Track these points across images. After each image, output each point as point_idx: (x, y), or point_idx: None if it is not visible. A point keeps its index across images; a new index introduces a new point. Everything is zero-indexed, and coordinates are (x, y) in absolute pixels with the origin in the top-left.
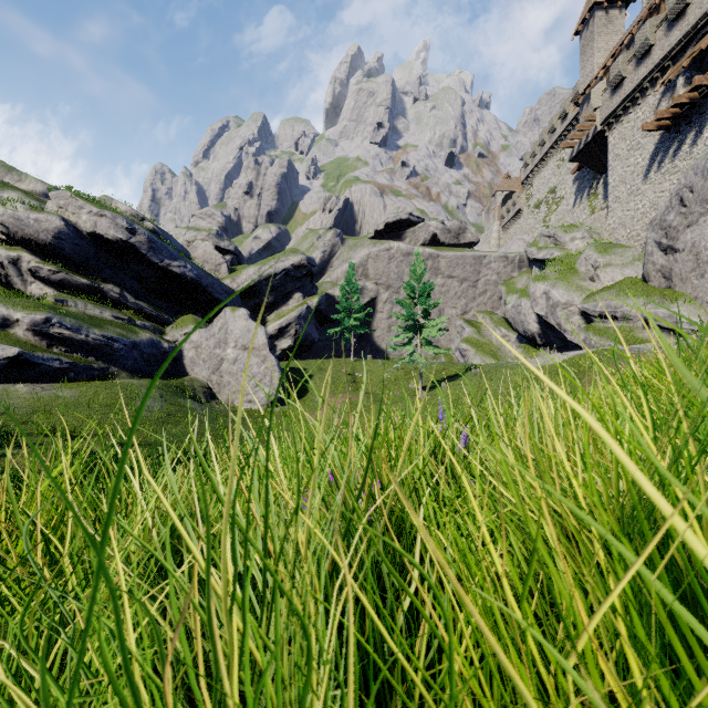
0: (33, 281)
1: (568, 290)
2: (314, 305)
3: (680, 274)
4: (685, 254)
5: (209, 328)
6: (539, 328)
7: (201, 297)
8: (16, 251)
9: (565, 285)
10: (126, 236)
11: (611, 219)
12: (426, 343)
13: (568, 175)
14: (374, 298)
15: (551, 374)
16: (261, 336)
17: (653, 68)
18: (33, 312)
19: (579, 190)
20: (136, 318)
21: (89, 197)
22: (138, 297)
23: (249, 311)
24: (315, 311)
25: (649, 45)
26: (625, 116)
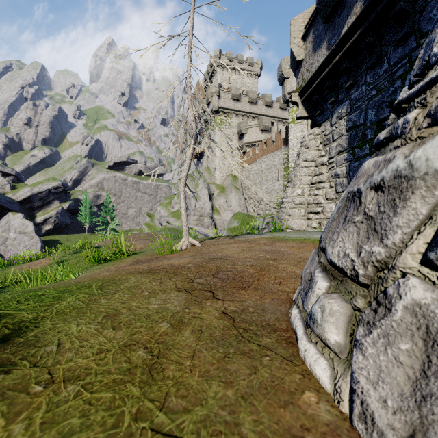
0: None
1: (165, 211)
2: (66, 207)
3: None
4: None
5: None
6: None
7: None
8: None
9: (165, 209)
10: None
11: None
12: (111, 230)
13: None
14: None
15: None
16: (31, 227)
17: None
18: None
19: None
20: None
21: None
22: None
23: (25, 210)
24: (67, 210)
25: None
26: None
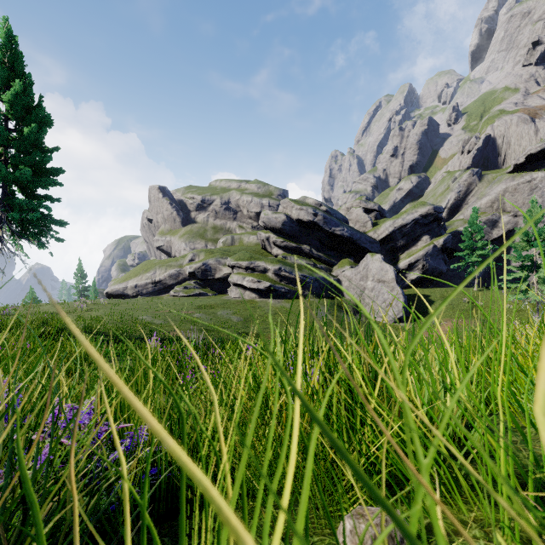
0: (274, 247)
1: None
2: (440, 244)
3: None
4: None
5: (357, 267)
6: None
7: (353, 246)
8: (268, 233)
9: None
10: (312, 218)
11: None
12: (543, 282)
13: None
14: (511, 229)
15: None
16: (390, 273)
17: None
18: (274, 265)
19: None
20: (317, 263)
21: (296, 200)
22: (318, 250)
23: (386, 252)
24: (441, 249)
25: None
26: None
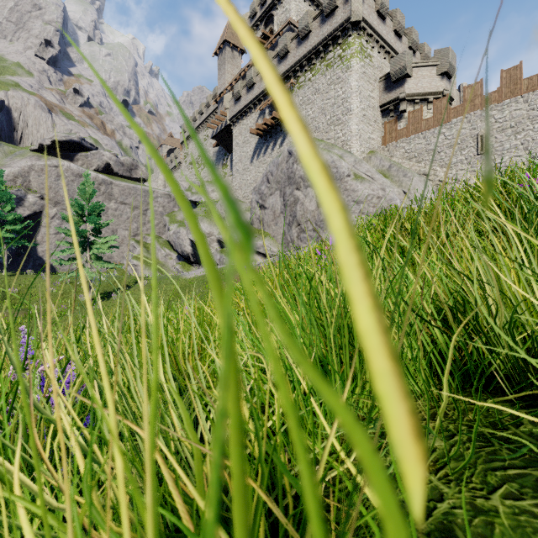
0: None
1: (210, 224)
2: None
3: (267, 222)
4: (269, 211)
5: None
6: (192, 249)
7: None
8: None
9: (209, 221)
10: None
11: (234, 183)
12: (96, 258)
13: (211, 147)
14: (38, 211)
15: (199, 283)
16: None
17: (255, 97)
18: None
19: (217, 160)
20: None
21: None
22: None
23: None
24: None
25: (253, 83)
26: (242, 120)
